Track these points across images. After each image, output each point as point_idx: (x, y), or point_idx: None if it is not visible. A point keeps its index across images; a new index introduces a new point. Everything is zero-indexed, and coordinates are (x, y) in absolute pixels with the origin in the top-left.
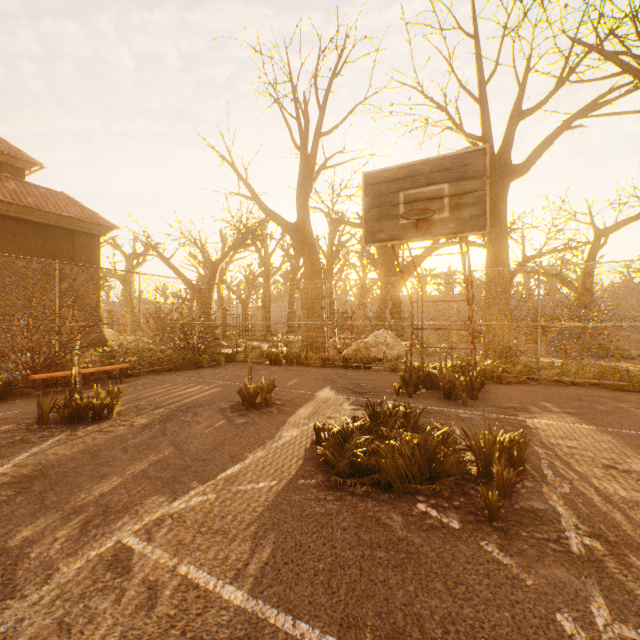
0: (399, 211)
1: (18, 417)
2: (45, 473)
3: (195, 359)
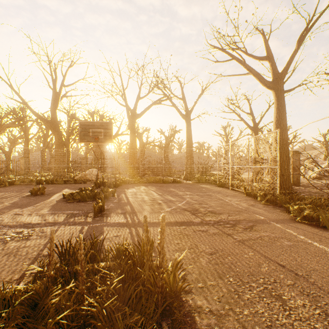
0: (90, 134)
1: None
2: None
3: None
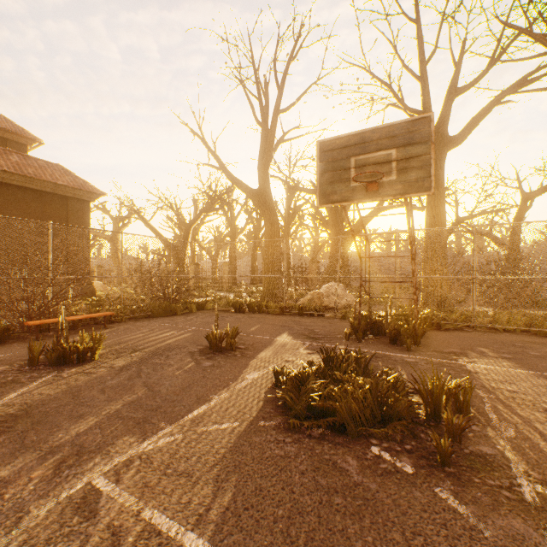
0: (350, 175)
1: (12, 359)
2: (29, 412)
3: (170, 307)
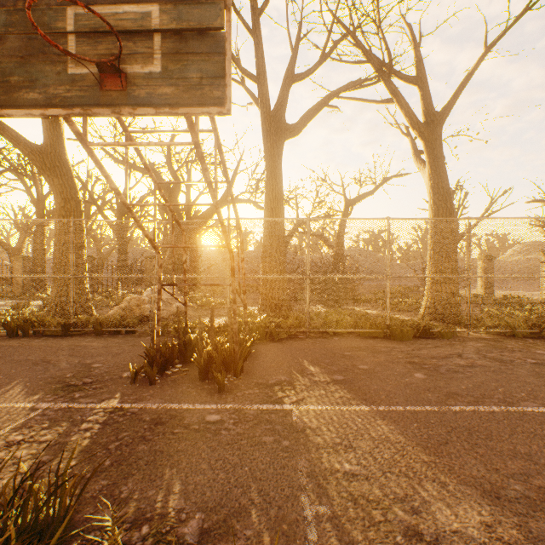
0: (67, 47)
1: None
2: None
3: None
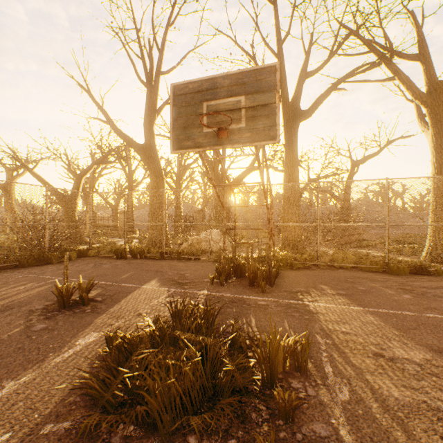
0: (203, 120)
1: None
2: None
3: (44, 256)
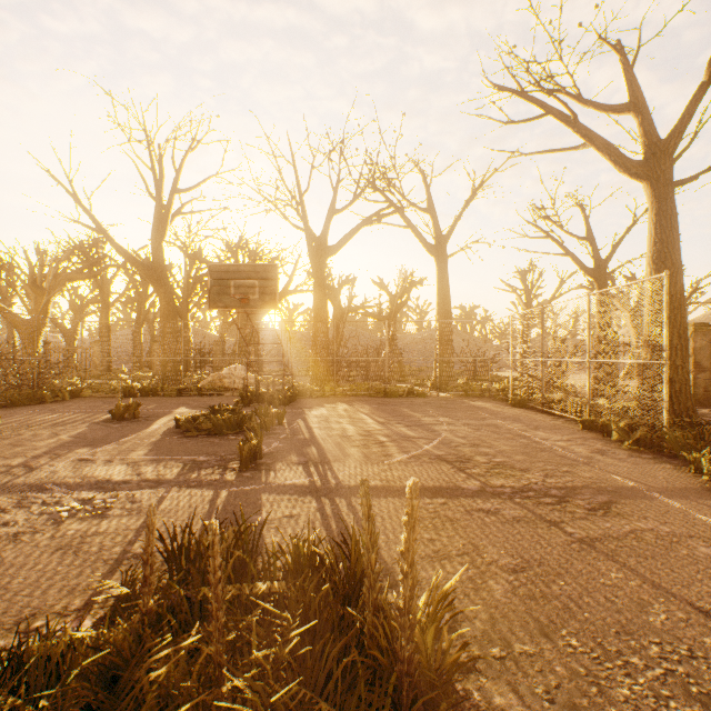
0: (231, 291)
1: None
2: None
3: (35, 395)
